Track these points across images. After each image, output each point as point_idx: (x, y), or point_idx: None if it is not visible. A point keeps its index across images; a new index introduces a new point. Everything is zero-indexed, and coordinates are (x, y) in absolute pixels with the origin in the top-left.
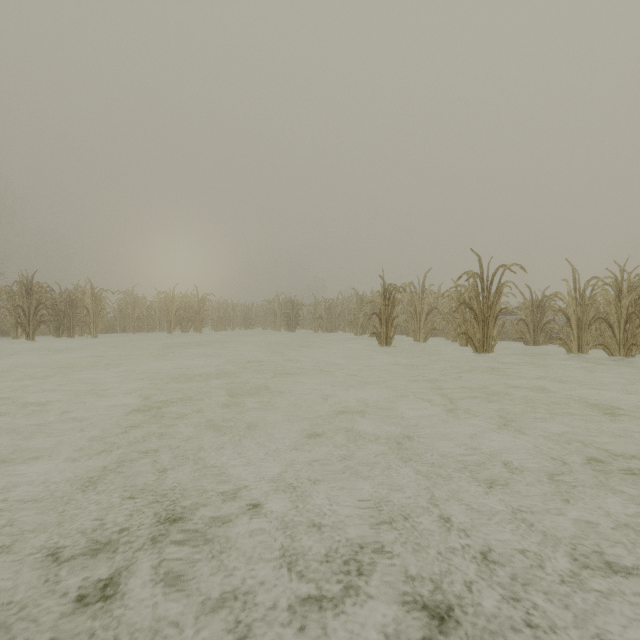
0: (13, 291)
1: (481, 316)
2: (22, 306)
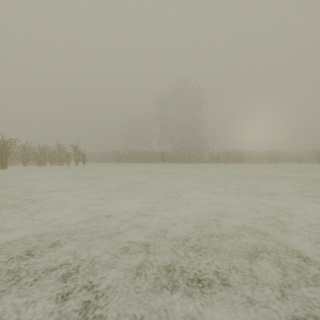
0: (231, 153)
1: None
2: (235, 156)
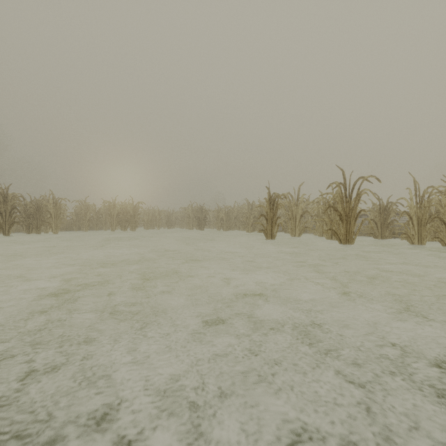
0: None
1: (345, 216)
2: None
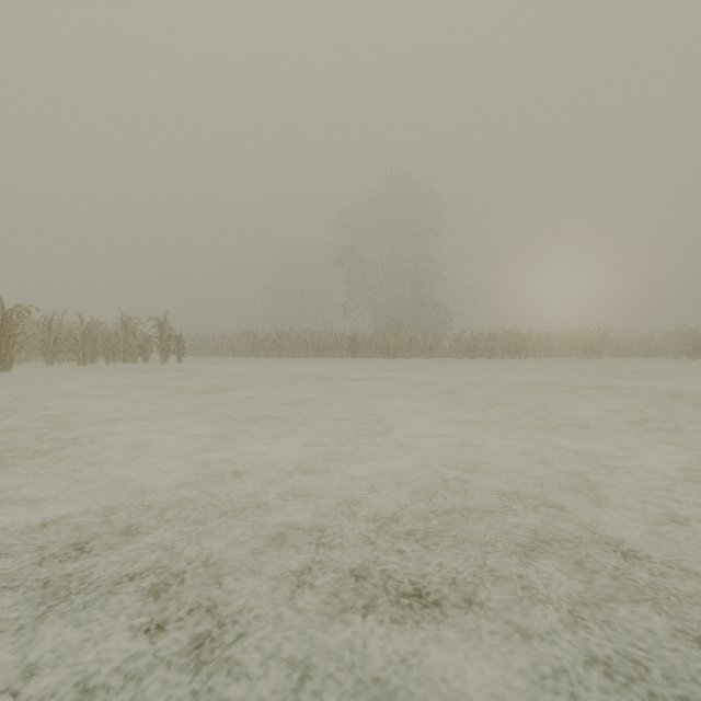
0: (501, 336)
1: None
2: (509, 343)
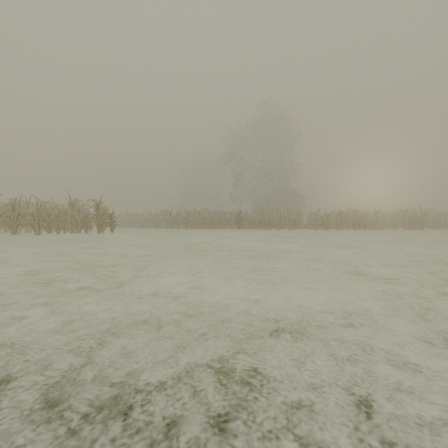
0: (346, 213)
1: None
2: (353, 218)
